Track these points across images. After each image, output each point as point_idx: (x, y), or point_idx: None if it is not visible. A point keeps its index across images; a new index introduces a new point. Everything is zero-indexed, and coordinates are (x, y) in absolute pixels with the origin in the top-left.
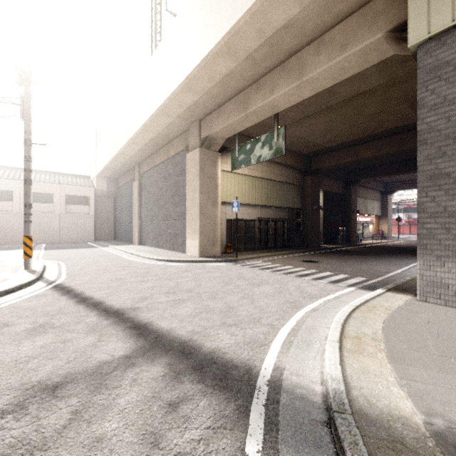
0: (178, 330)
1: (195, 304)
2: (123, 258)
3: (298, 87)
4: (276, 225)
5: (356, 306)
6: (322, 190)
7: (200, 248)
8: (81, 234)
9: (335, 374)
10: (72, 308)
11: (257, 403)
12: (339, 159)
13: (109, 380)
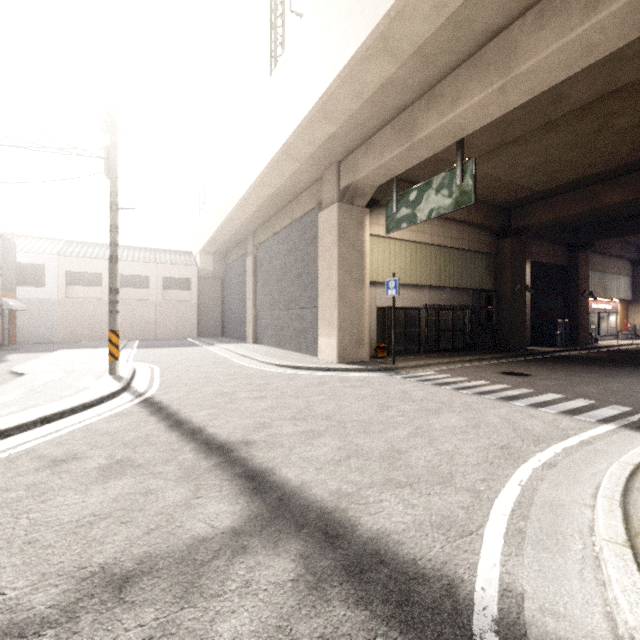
0: (314, 487)
1: (338, 441)
2: (233, 362)
3: (502, 89)
4: (454, 316)
5: (636, 465)
6: (528, 260)
7: (339, 349)
8: (181, 328)
9: None
10: (161, 437)
11: None
12: (561, 210)
13: (206, 578)
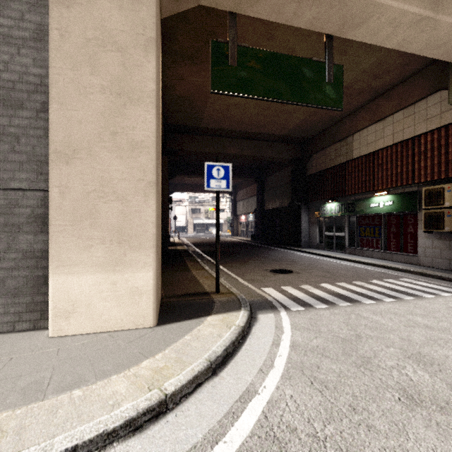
0: None
1: None
2: None
3: (418, 21)
4: None
5: None
6: None
7: (157, 293)
8: None
9: None
10: None
11: None
12: (204, 146)
13: None
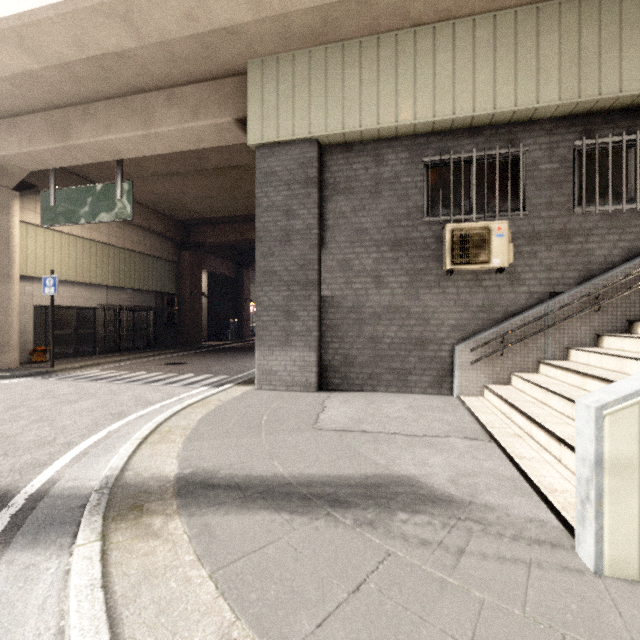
0: None
1: None
2: None
3: (146, 137)
4: (136, 316)
5: (190, 404)
6: (207, 271)
7: None
8: None
9: (117, 465)
10: None
11: (2, 518)
12: (224, 236)
13: None
